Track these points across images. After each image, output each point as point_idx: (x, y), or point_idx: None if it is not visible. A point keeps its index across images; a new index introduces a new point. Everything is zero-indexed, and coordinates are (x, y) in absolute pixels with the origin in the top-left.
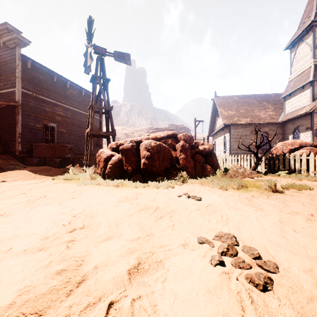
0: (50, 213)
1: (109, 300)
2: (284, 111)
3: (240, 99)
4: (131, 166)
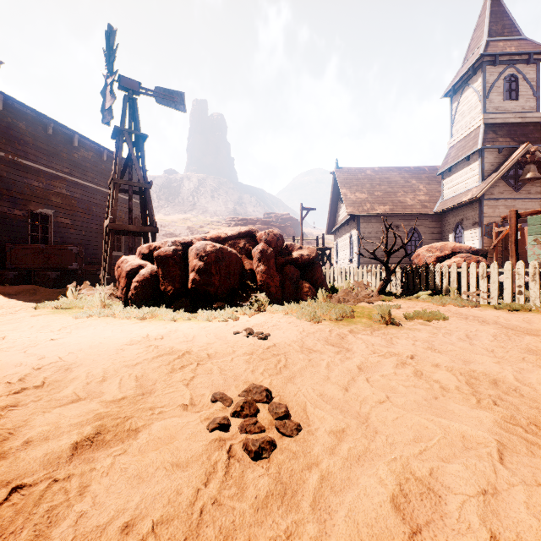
0: None
1: (17, 483)
2: (441, 195)
3: (377, 174)
4: (171, 285)
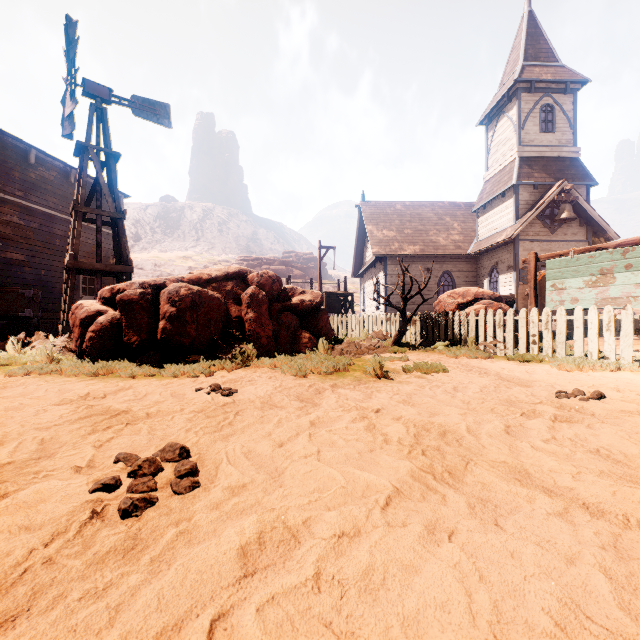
0: None
1: None
2: (476, 235)
3: (408, 209)
4: (137, 335)
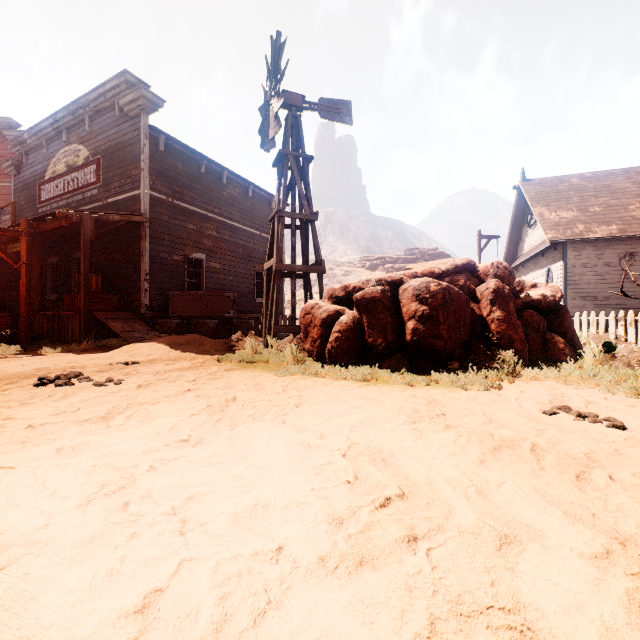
0: (281, 443)
1: None
2: None
3: (589, 182)
4: (382, 337)
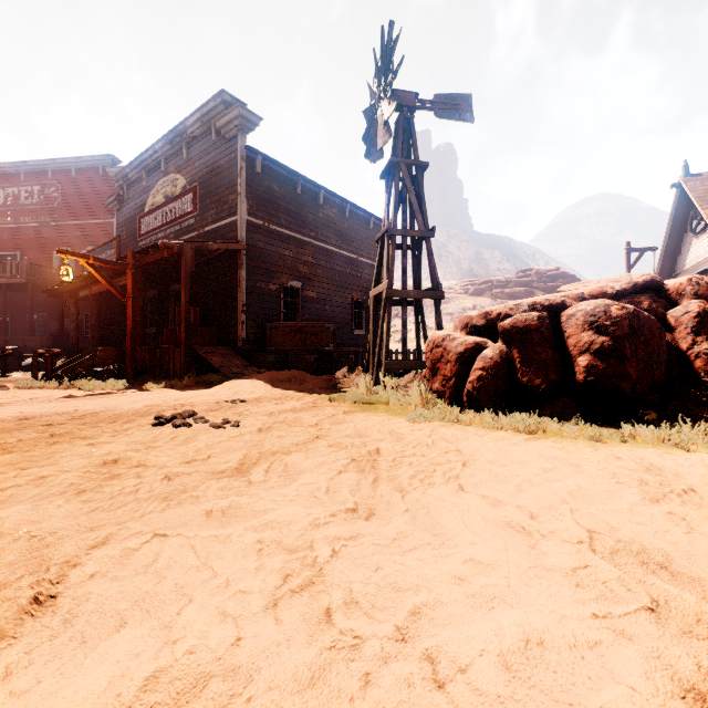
0: (482, 524)
1: None
2: None
3: None
4: (541, 376)
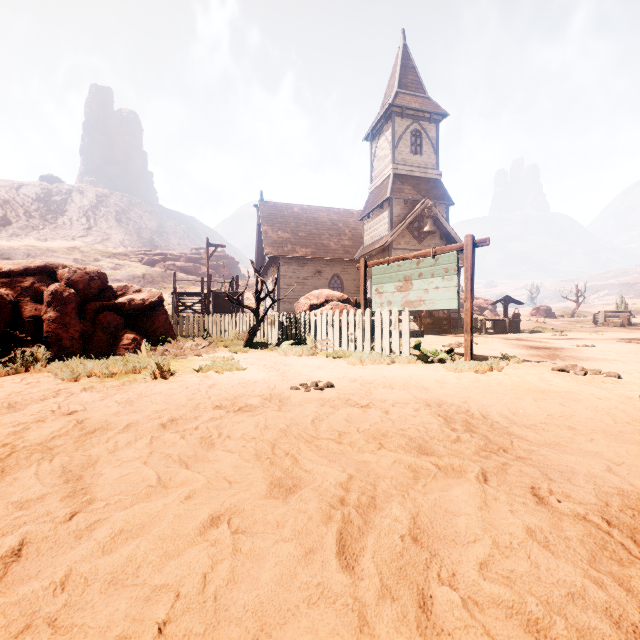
0: None
1: None
2: (363, 241)
3: (305, 212)
4: None
